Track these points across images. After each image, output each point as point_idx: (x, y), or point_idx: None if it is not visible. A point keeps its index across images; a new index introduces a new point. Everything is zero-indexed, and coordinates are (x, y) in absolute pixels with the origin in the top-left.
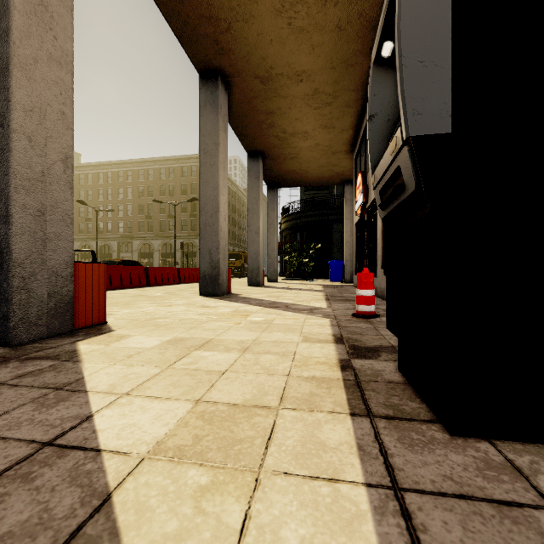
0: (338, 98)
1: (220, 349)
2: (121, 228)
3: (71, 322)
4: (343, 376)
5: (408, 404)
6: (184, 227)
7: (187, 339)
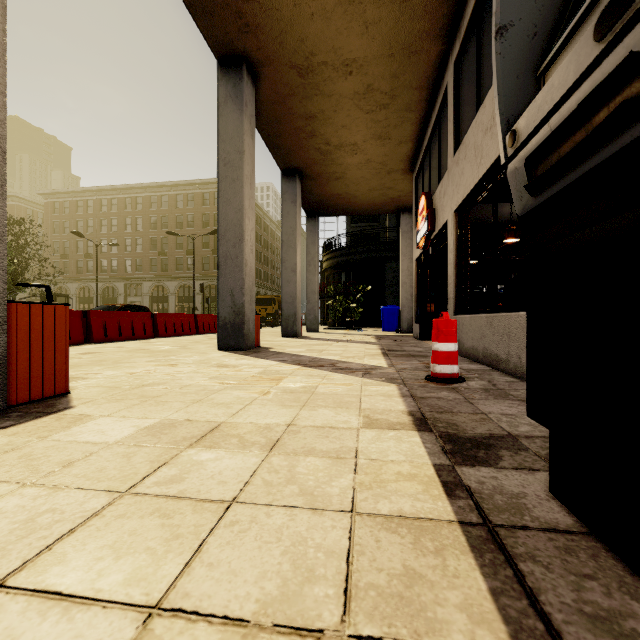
0: (397, 98)
1: (231, 445)
2: (128, 266)
3: (2, 396)
4: (457, 514)
5: (634, 610)
6: (205, 266)
7: (181, 424)
